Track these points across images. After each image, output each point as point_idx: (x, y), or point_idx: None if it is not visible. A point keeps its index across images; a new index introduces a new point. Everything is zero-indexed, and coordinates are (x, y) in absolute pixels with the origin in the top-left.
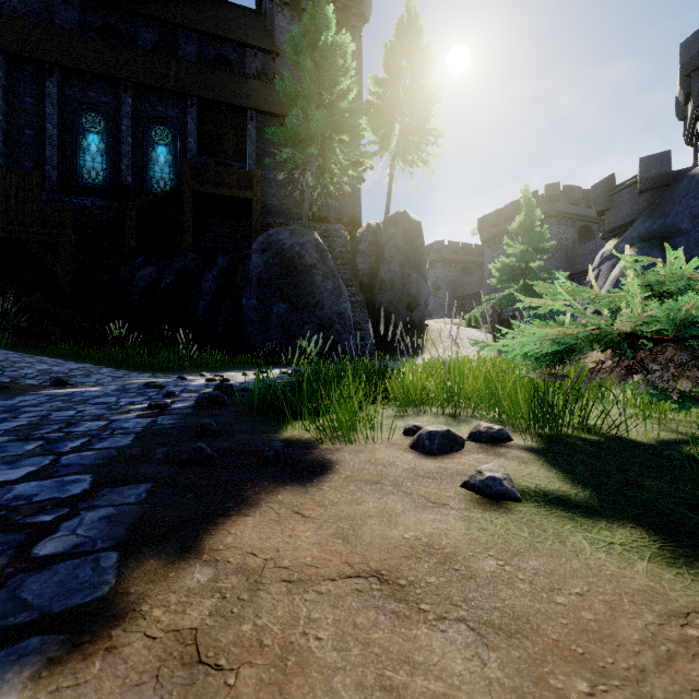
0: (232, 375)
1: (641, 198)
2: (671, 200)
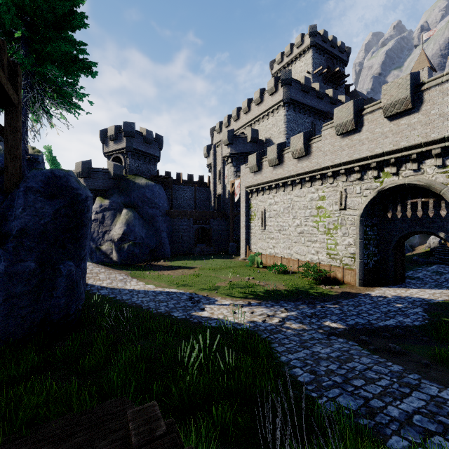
0: (252, 316)
1: (110, 181)
2: (129, 190)
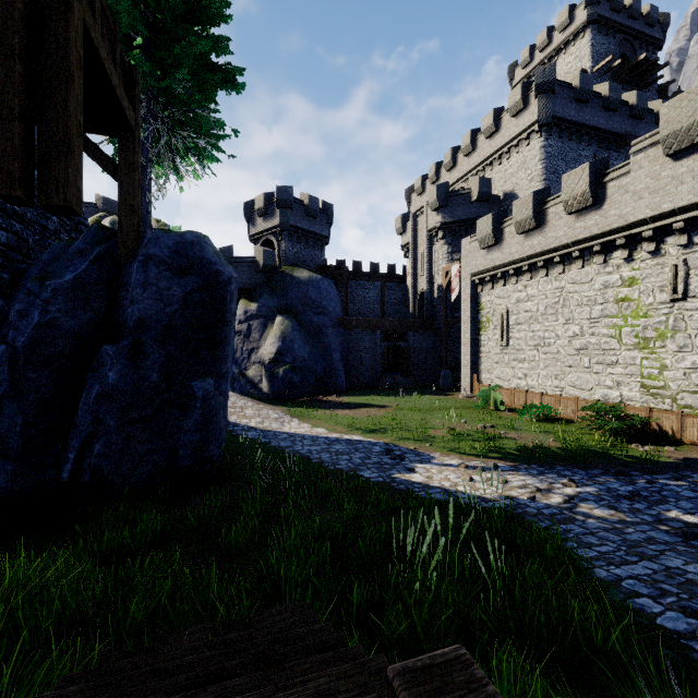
0: (505, 488)
1: (258, 275)
2: (285, 287)
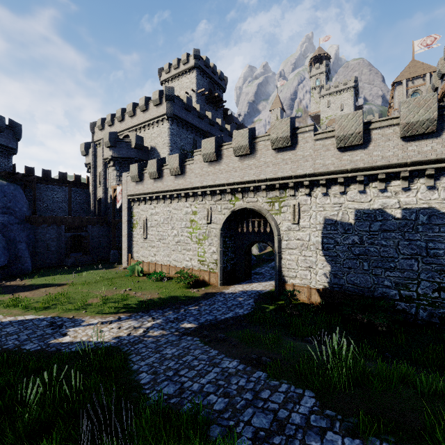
0: (118, 332)
1: None
2: None
